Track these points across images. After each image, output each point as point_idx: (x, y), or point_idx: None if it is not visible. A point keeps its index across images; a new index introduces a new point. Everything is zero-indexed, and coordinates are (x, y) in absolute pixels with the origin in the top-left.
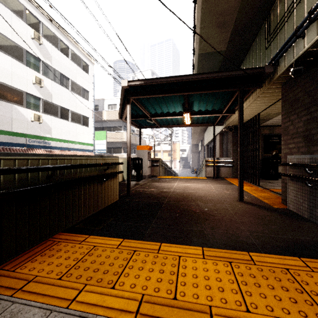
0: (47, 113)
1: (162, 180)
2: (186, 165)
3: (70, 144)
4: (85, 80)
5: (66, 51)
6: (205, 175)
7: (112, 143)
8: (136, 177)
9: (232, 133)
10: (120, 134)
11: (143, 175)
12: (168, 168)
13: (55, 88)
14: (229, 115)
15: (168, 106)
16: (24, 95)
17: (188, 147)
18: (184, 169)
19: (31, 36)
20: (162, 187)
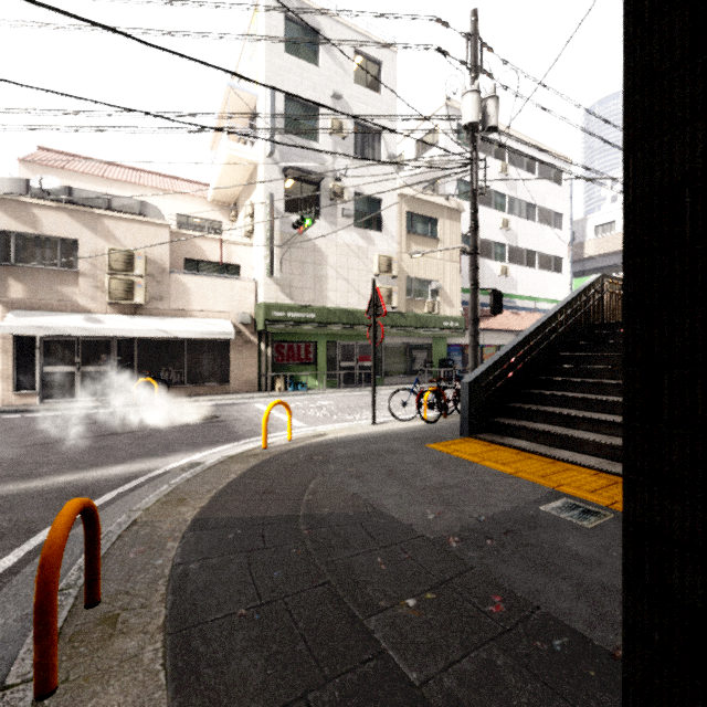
0: (512, 262)
1: None
2: None
3: (537, 303)
4: (556, 199)
5: (531, 167)
6: None
7: None
8: None
9: None
10: None
11: None
12: None
13: (520, 226)
14: None
15: None
16: (492, 245)
17: None
18: None
19: (497, 170)
20: None
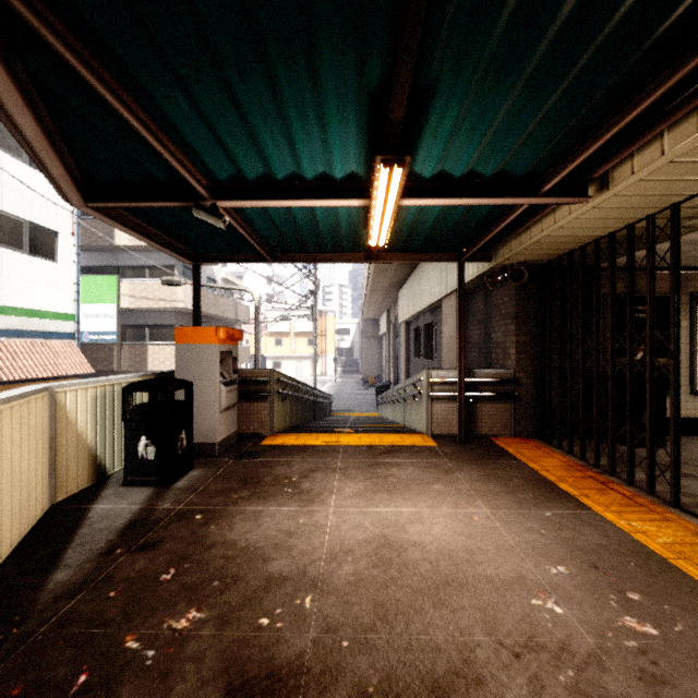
0: None
1: (275, 465)
2: (350, 367)
3: None
4: None
5: None
6: (428, 428)
7: (145, 314)
8: (158, 466)
9: (516, 290)
10: (170, 288)
11: (201, 444)
12: (305, 393)
13: None
14: (538, 214)
15: (292, 112)
16: None
17: (353, 324)
18: (346, 377)
19: None
20: (259, 559)
